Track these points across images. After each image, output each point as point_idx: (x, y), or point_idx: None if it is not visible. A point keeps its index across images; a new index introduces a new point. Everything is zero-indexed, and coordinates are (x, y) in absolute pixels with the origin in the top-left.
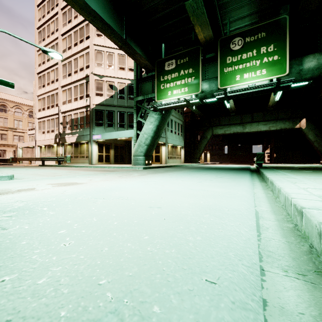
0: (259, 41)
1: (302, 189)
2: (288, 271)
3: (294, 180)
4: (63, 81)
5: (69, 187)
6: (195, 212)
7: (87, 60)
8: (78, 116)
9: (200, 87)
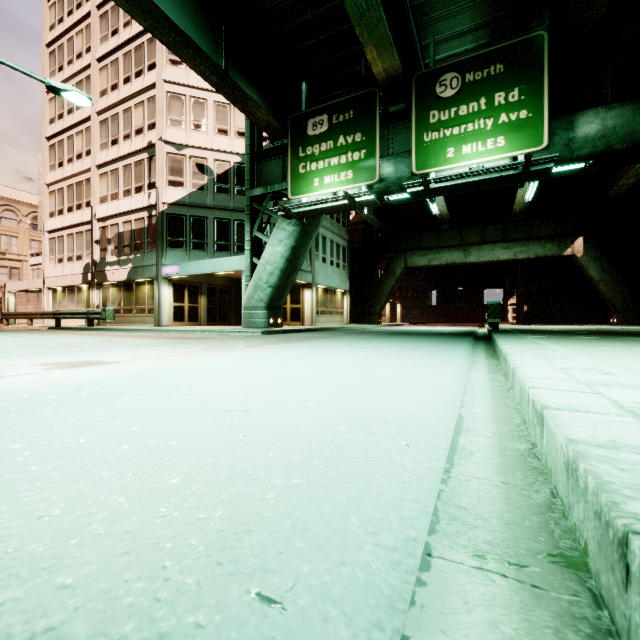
0: (491, 81)
1: (558, 371)
2: (486, 557)
3: (548, 354)
4: (100, 155)
5: (78, 371)
6: (323, 419)
7: (151, 112)
8: (132, 227)
9: (378, 171)
